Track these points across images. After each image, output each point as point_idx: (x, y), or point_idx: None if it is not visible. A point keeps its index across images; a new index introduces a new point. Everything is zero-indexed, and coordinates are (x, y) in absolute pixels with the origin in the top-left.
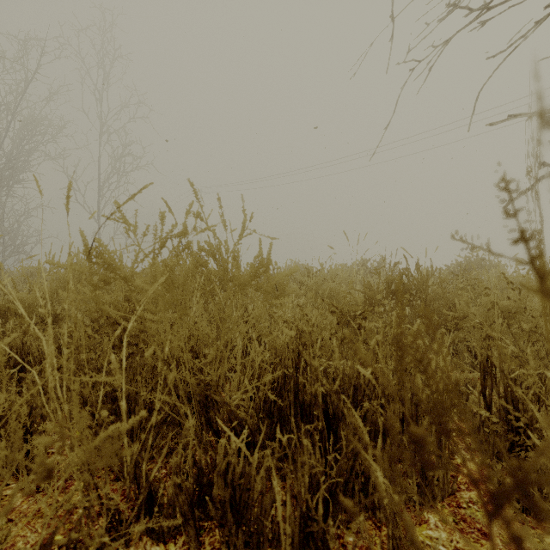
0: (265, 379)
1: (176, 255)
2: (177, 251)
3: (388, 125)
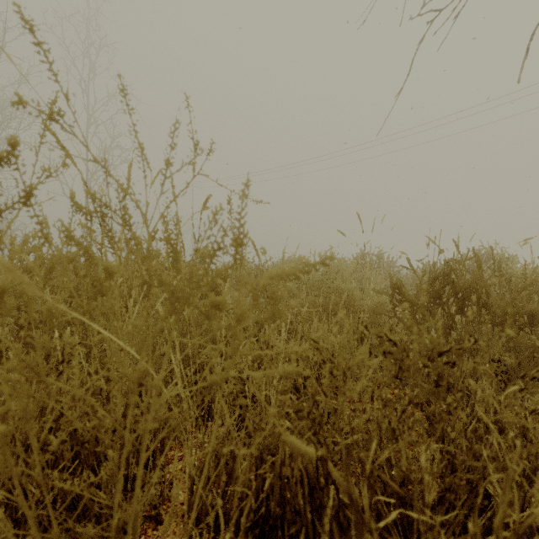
0: None
1: None
2: None
3: (400, 90)
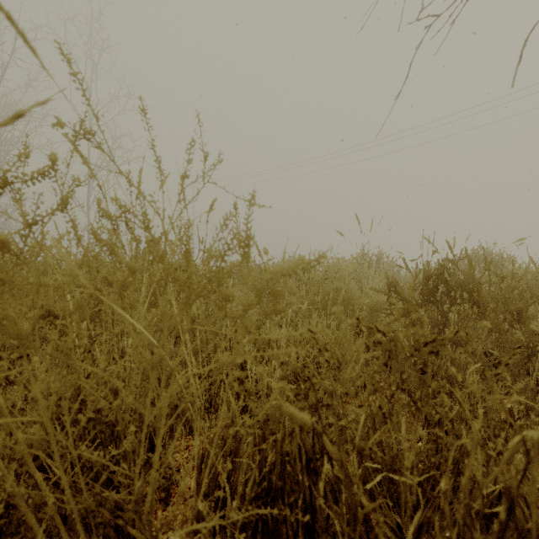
0: (241, 515)
1: (29, 225)
2: (34, 215)
3: (398, 94)
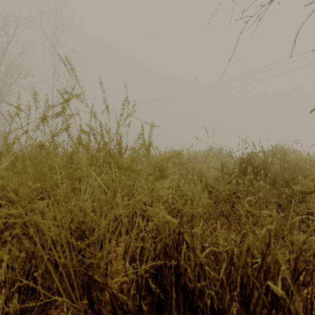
0: (146, 266)
1: (53, 137)
2: (55, 133)
3: (230, 59)
